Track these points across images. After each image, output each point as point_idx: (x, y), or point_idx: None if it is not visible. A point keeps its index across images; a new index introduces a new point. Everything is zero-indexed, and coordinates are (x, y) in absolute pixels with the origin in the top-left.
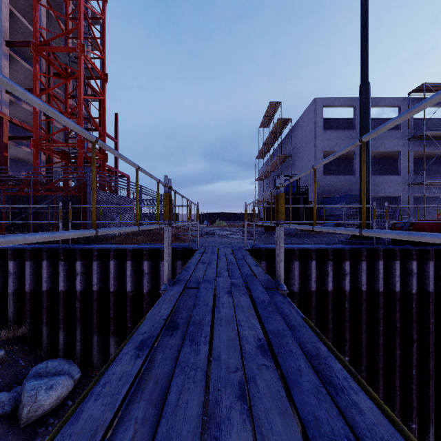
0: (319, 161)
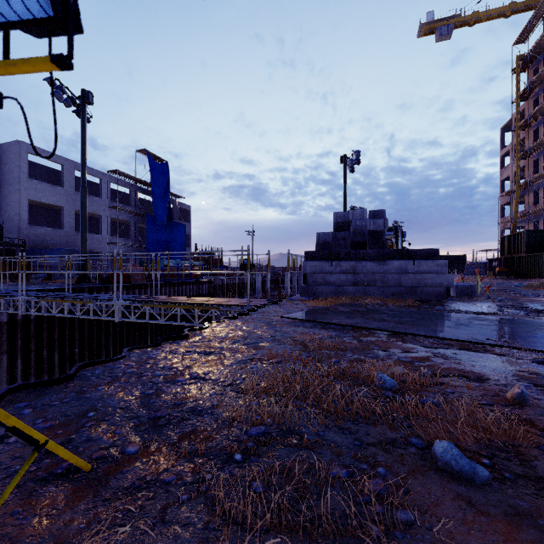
0: (24, 209)
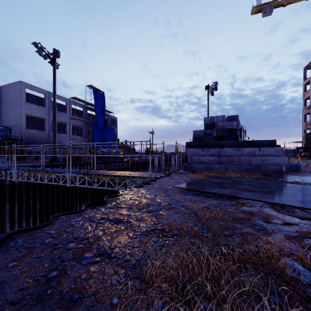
0: (23, 120)
